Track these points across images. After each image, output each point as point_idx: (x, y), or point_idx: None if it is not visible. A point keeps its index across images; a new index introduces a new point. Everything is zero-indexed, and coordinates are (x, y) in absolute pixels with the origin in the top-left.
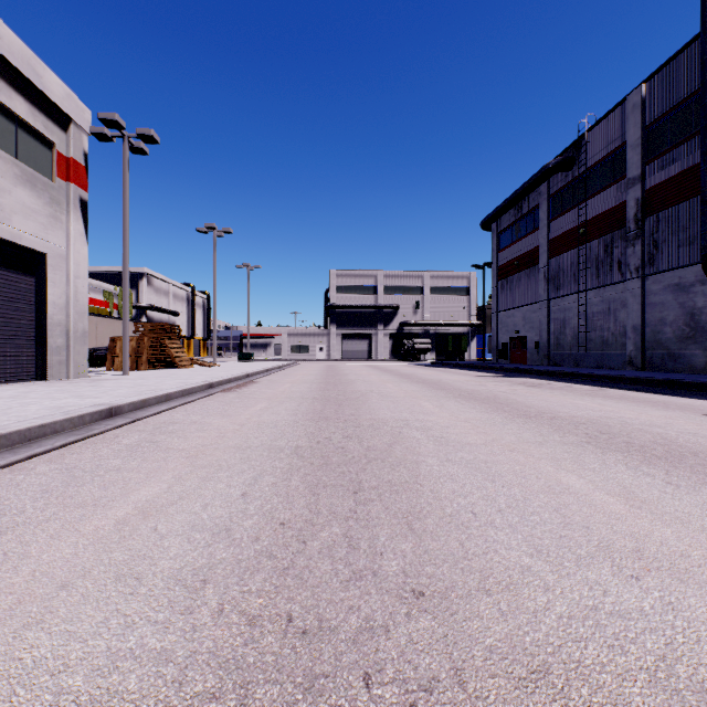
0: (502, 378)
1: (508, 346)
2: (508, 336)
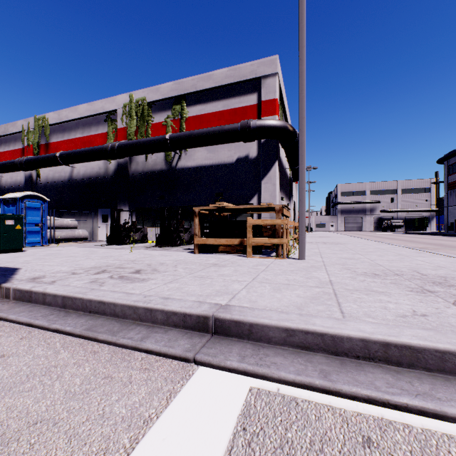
0: (442, 237)
1: (454, 224)
2: (454, 219)
